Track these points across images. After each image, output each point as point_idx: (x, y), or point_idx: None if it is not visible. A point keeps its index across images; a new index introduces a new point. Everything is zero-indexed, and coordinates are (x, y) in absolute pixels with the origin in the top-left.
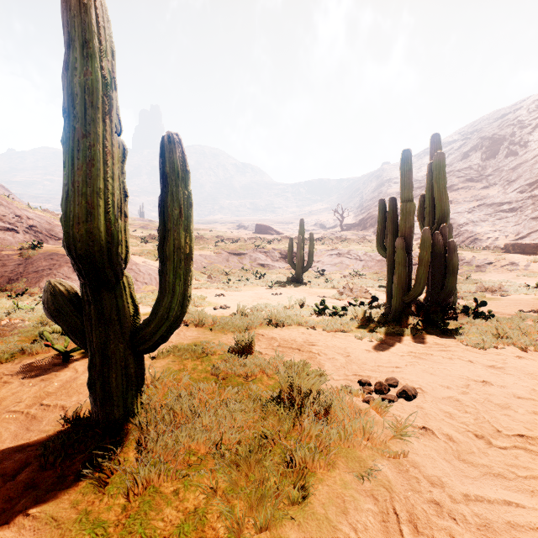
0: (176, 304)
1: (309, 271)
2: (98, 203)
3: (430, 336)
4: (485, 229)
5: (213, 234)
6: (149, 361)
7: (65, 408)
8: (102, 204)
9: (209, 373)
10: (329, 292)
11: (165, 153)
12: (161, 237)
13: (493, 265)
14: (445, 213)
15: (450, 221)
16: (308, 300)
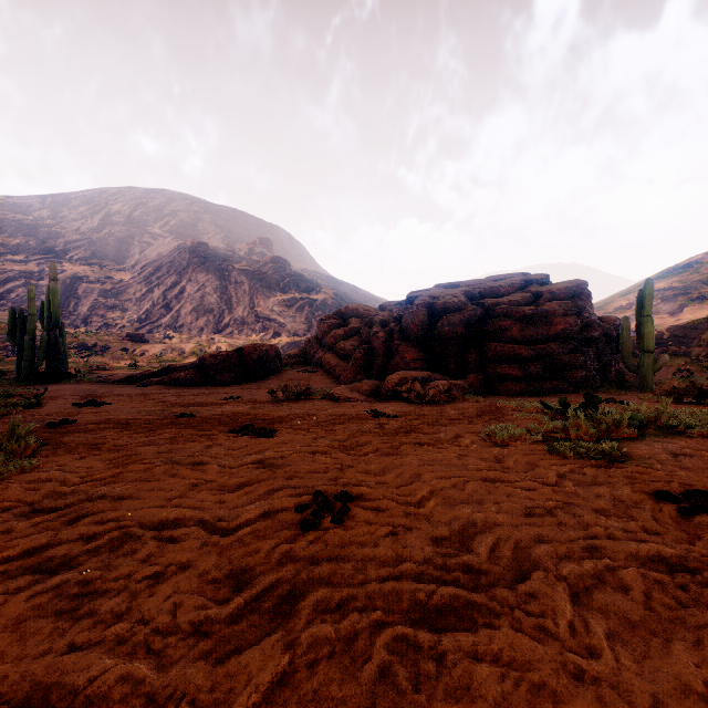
0: None
1: None
2: None
3: (47, 384)
4: (116, 315)
5: None
6: None
7: None
8: None
9: None
10: None
11: None
12: None
13: (111, 350)
14: (59, 320)
15: (82, 301)
16: None
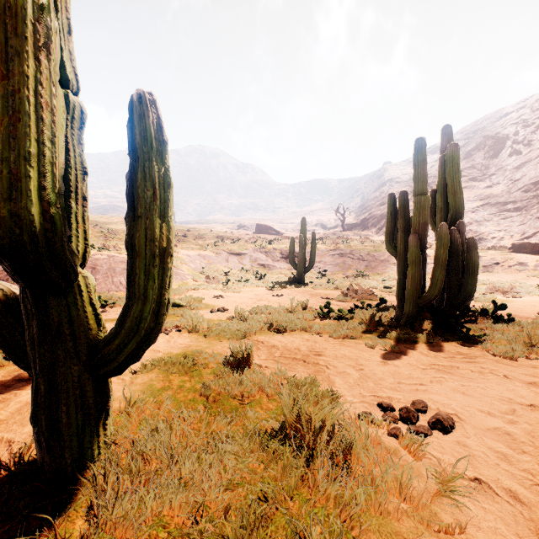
0: (148, 313)
1: (311, 272)
2: (27, 172)
3: (450, 344)
4: (489, 229)
5: (213, 234)
6: (129, 377)
7: (11, 444)
8: (32, 175)
9: (198, 393)
10: (333, 293)
11: (133, 116)
12: (130, 226)
13: (500, 265)
14: (460, 209)
15: None
16: (310, 302)
